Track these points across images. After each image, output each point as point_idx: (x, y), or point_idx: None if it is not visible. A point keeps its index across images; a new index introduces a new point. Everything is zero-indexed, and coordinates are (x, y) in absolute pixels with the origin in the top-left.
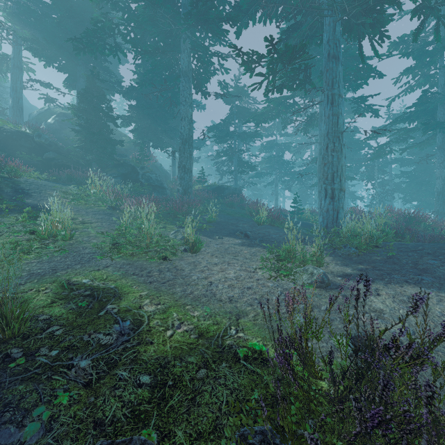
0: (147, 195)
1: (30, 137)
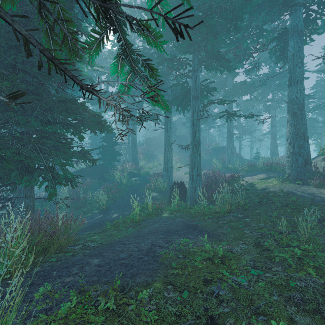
0: (179, 156)
1: (156, 139)
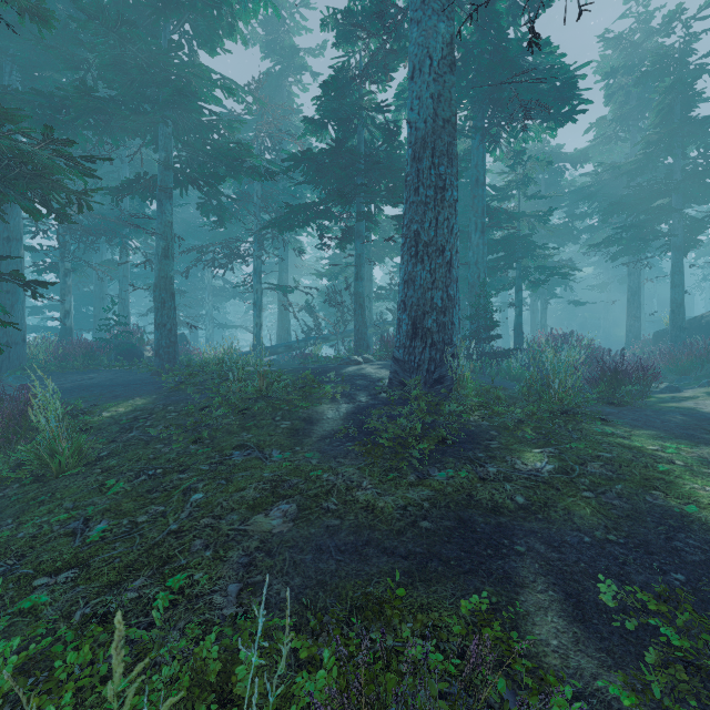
0: None
1: None
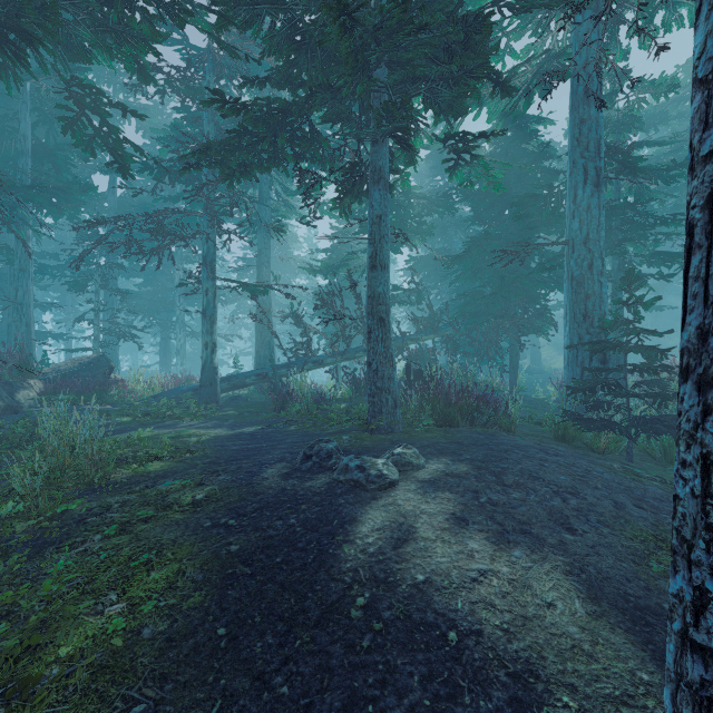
0: None
1: None
